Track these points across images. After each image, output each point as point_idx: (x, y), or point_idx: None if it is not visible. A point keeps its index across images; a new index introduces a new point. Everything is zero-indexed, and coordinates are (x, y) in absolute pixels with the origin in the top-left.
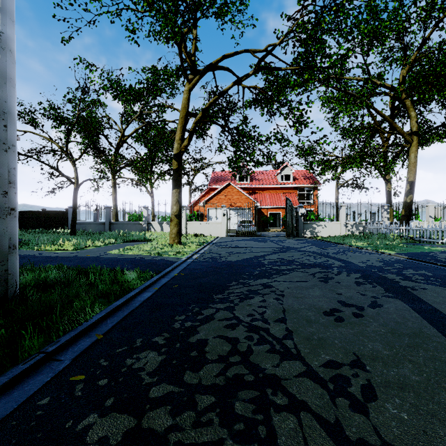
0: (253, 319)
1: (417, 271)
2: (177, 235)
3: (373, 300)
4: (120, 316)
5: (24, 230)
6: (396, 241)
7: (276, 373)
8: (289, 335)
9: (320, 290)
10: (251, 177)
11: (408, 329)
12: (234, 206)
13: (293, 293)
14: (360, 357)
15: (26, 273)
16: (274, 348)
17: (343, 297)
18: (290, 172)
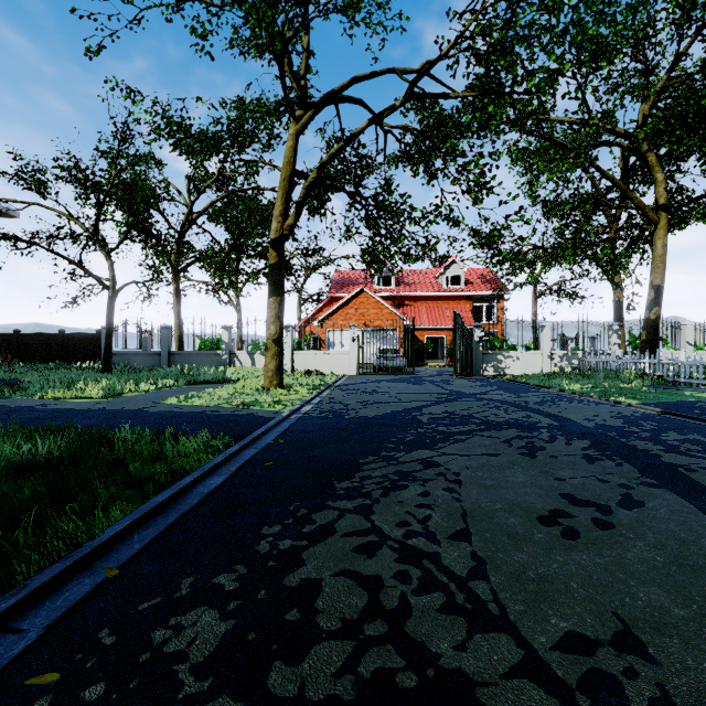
0: (408, 533)
1: (684, 435)
2: (276, 374)
3: (623, 493)
4: (159, 526)
5: (29, 364)
6: (636, 382)
7: (462, 668)
8: (480, 570)
9: (524, 471)
10: (398, 279)
11: (705, 555)
12: (370, 326)
13: (476, 478)
14: (630, 623)
15: (1, 442)
16: (453, 600)
17: (568, 487)
18: (459, 271)
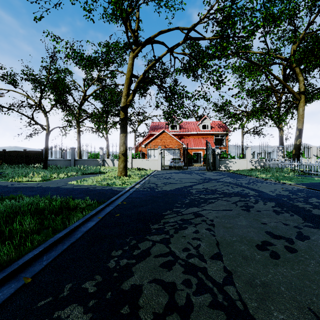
0: (189, 255)
1: None
2: (123, 169)
3: (297, 231)
4: (58, 251)
5: (10, 165)
6: (291, 173)
7: None
8: (229, 278)
9: (245, 219)
10: (180, 126)
11: None
12: (167, 147)
13: (222, 223)
14: (319, 315)
15: None
16: (216, 299)
17: (269, 228)
18: (208, 122)
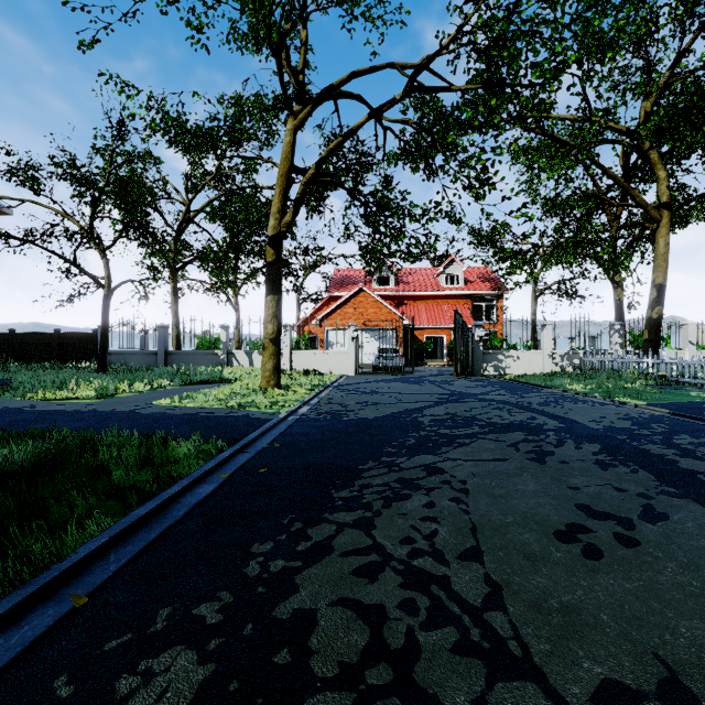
0: (413, 552)
1: (698, 438)
2: (274, 374)
3: (644, 503)
4: (139, 543)
5: (24, 364)
6: (639, 382)
7: None
8: (496, 597)
9: (534, 479)
10: (397, 278)
11: None
12: (369, 325)
13: (484, 487)
14: (675, 668)
15: None
16: (467, 637)
17: (583, 497)
18: (459, 271)
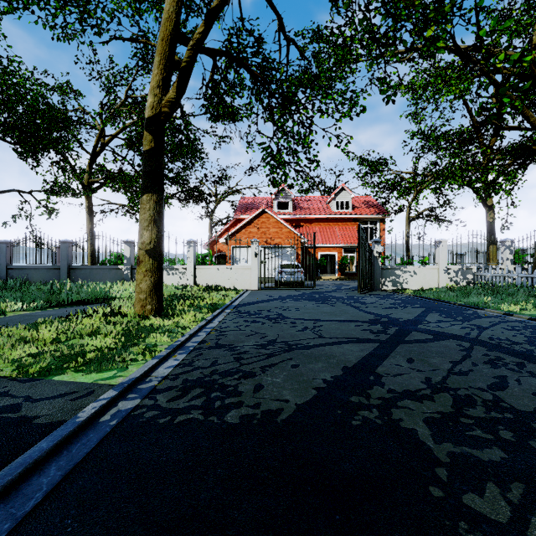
0: None
1: None
2: (151, 295)
3: None
4: None
5: None
6: None
7: None
8: None
9: None
10: (294, 204)
11: None
12: (271, 243)
13: None
14: None
15: None
16: None
17: None
18: (348, 197)
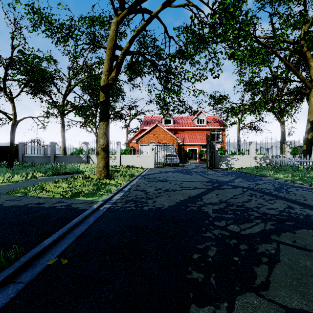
0: None
1: None
2: (104, 169)
3: None
4: None
5: None
6: (312, 173)
7: None
8: None
9: None
10: (174, 121)
11: None
12: (161, 143)
13: None
14: None
15: None
16: None
17: None
18: (204, 117)
